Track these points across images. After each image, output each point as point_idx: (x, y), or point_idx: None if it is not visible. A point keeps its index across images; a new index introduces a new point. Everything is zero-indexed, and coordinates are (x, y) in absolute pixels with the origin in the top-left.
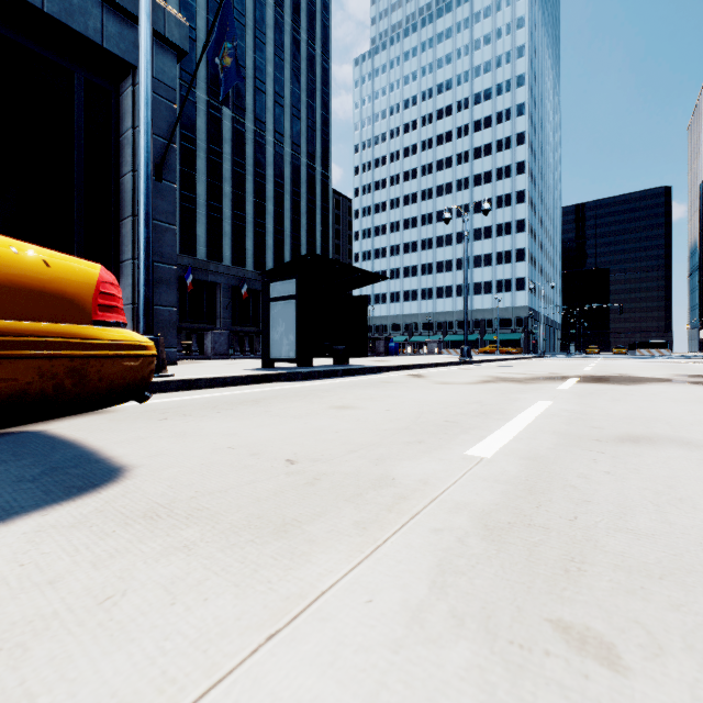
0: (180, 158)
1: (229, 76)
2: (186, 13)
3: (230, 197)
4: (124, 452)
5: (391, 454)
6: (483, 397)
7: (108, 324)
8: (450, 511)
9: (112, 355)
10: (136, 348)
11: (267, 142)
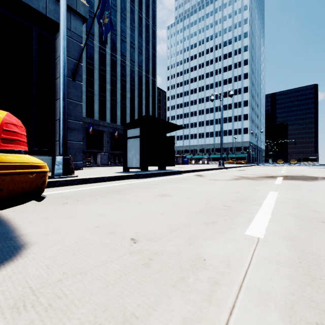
0: (86, 73)
1: (106, 28)
2: (89, 5)
3: (109, 90)
4: (32, 230)
5: (198, 233)
6: (238, 188)
7: (9, 151)
8: (259, 303)
9: (10, 173)
10: (30, 167)
11: (127, 65)
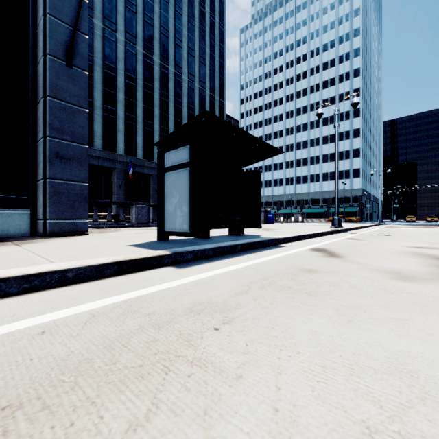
0: (125, 91)
1: None
2: None
3: (158, 117)
4: None
5: None
6: None
7: None
8: None
9: None
10: None
11: (183, 80)
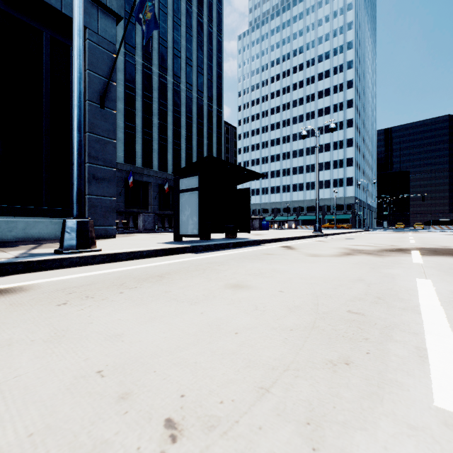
0: (125, 101)
1: (149, 26)
2: (128, 6)
3: (157, 126)
4: None
5: (323, 402)
6: (359, 272)
7: None
8: None
9: None
10: None
11: (181, 90)
